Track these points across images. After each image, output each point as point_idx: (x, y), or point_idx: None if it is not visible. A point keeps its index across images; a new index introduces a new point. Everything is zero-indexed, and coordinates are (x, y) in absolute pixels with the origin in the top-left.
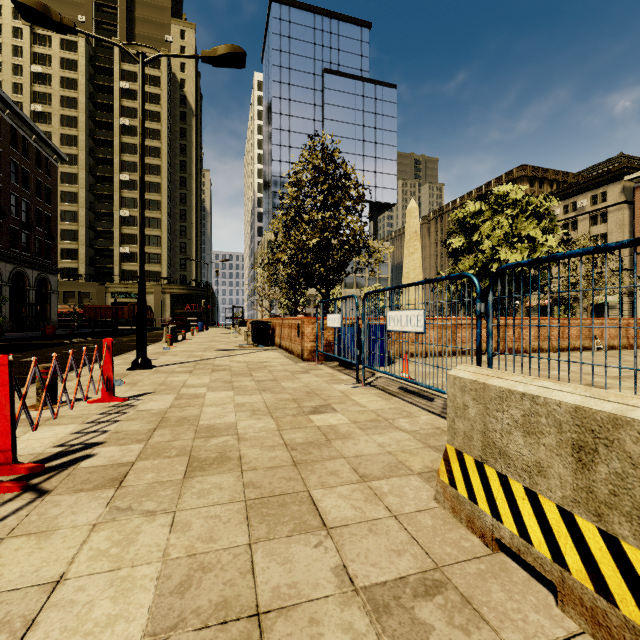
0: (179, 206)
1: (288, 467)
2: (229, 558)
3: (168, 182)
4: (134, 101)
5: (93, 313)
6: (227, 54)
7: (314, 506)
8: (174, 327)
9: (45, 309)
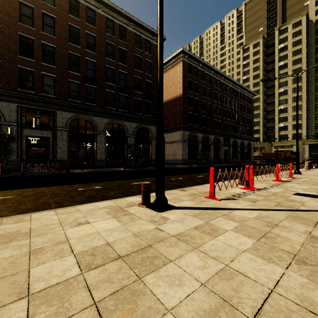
0: (314, 94)
1: None
2: None
3: (306, 83)
4: (285, 51)
5: (266, 156)
6: None
7: None
8: (310, 162)
9: (249, 155)
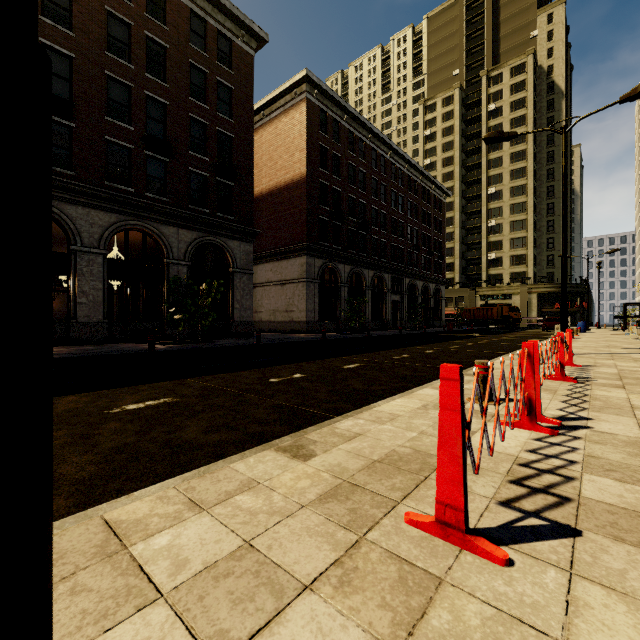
0: (545, 201)
1: None
2: None
3: (533, 180)
4: (499, 117)
5: (468, 314)
6: None
7: None
8: None
9: (438, 312)
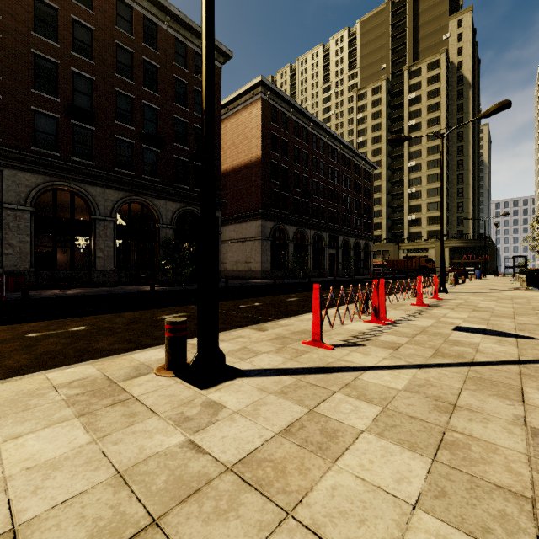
0: (456, 172)
1: (510, 314)
2: (484, 317)
3: (446, 155)
4: (418, 104)
5: (392, 264)
6: (496, 109)
7: (514, 318)
8: (455, 274)
9: (367, 262)
